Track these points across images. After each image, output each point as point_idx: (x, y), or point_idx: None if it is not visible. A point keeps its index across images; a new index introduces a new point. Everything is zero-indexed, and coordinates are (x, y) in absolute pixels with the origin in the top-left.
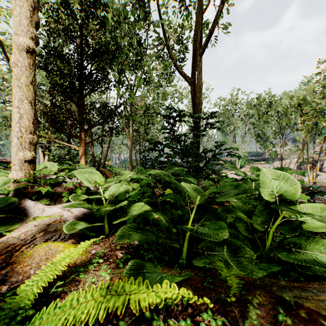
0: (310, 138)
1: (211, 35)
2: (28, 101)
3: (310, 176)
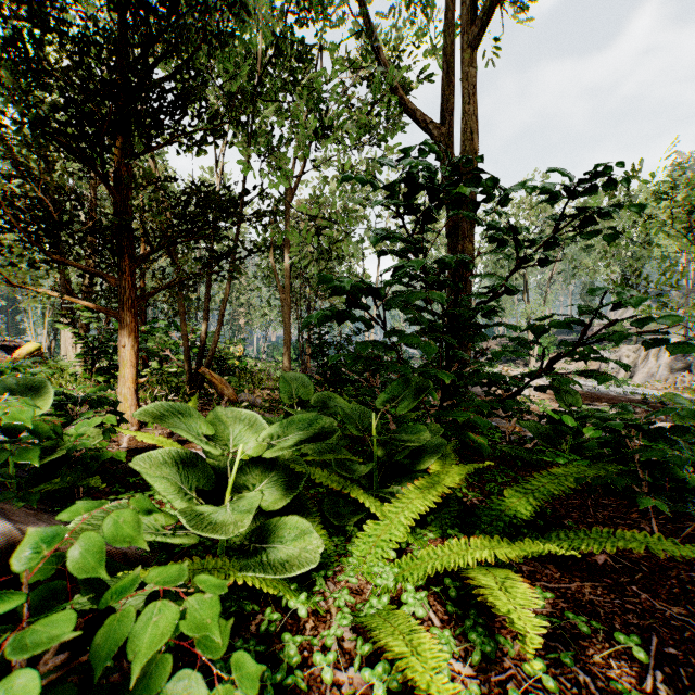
0: None
1: None
2: None
3: None
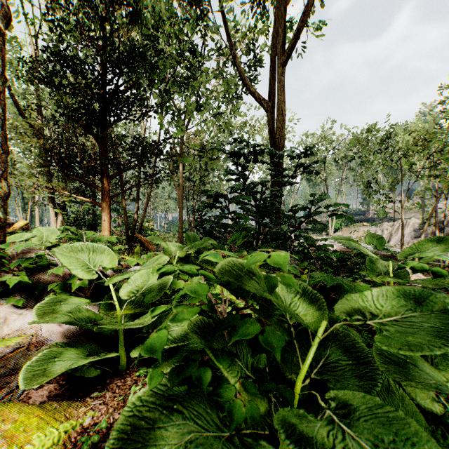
0: (444, 190)
1: (300, 35)
2: None
3: None
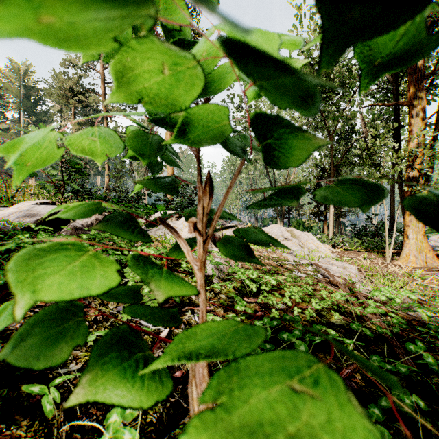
0: None
1: None
2: (333, 222)
3: None
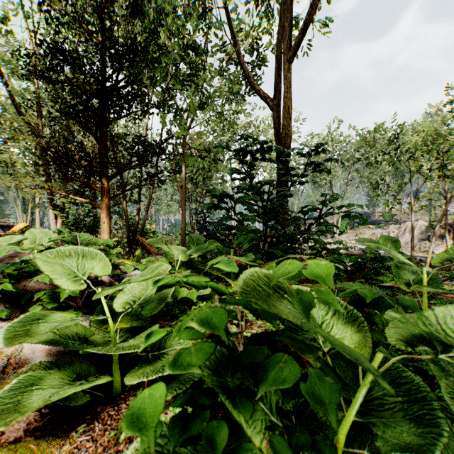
0: None
1: (307, 29)
2: None
3: (442, 246)
